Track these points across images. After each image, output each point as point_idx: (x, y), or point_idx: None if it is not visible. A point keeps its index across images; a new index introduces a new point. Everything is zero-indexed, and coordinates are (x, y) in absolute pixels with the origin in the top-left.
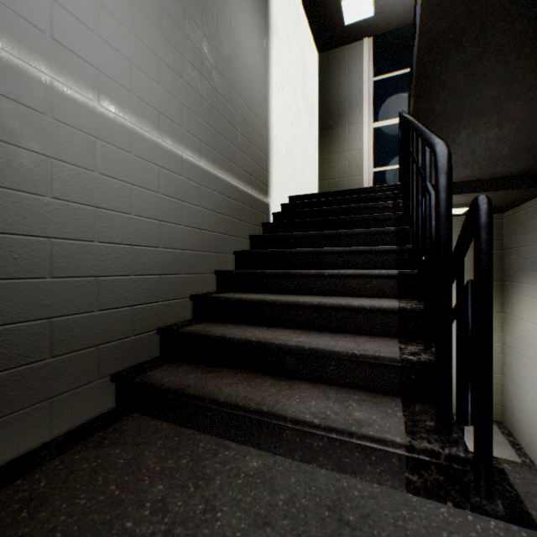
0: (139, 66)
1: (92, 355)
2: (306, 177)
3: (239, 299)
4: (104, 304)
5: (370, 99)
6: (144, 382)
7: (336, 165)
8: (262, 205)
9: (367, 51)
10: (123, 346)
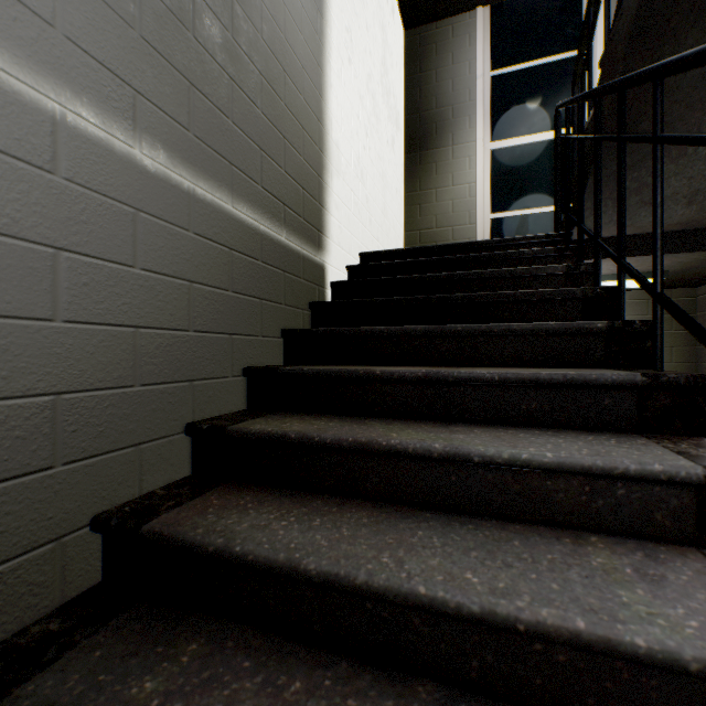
0: None
1: None
2: (387, 223)
3: (223, 554)
4: None
5: (486, 105)
6: None
7: (432, 207)
8: (310, 266)
9: (481, 27)
10: None
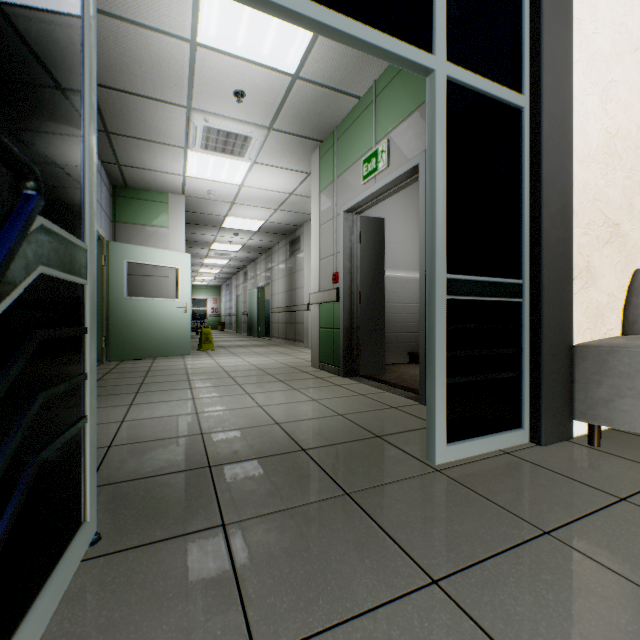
0: (415, 255)
1: (403, 345)
2: None
3: None
4: (406, 331)
5: None
6: (417, 353)
7: None
8: None
9: None
10: (411, 345)
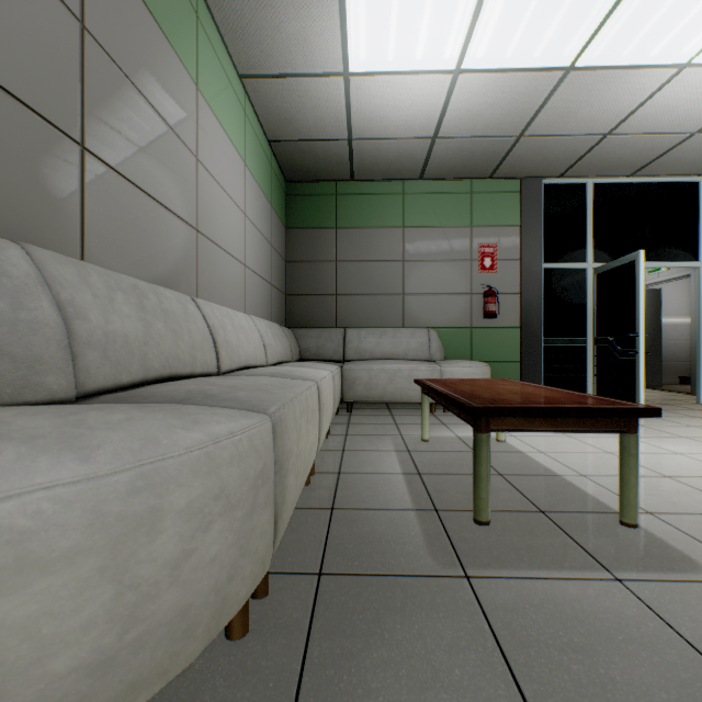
0: (685, 304)
1: (673, 371)
2: None
3: None
4: (675, 361)
5: None
6: (686, 377)
7: None
8: None
9: None
10: (680, 371)
